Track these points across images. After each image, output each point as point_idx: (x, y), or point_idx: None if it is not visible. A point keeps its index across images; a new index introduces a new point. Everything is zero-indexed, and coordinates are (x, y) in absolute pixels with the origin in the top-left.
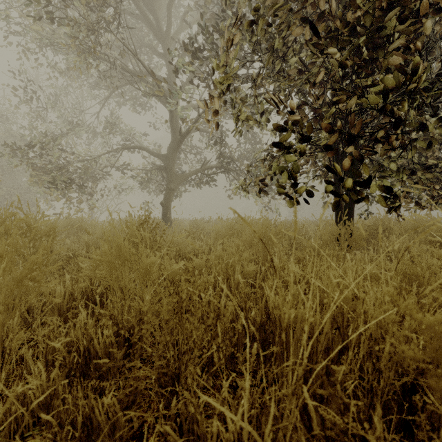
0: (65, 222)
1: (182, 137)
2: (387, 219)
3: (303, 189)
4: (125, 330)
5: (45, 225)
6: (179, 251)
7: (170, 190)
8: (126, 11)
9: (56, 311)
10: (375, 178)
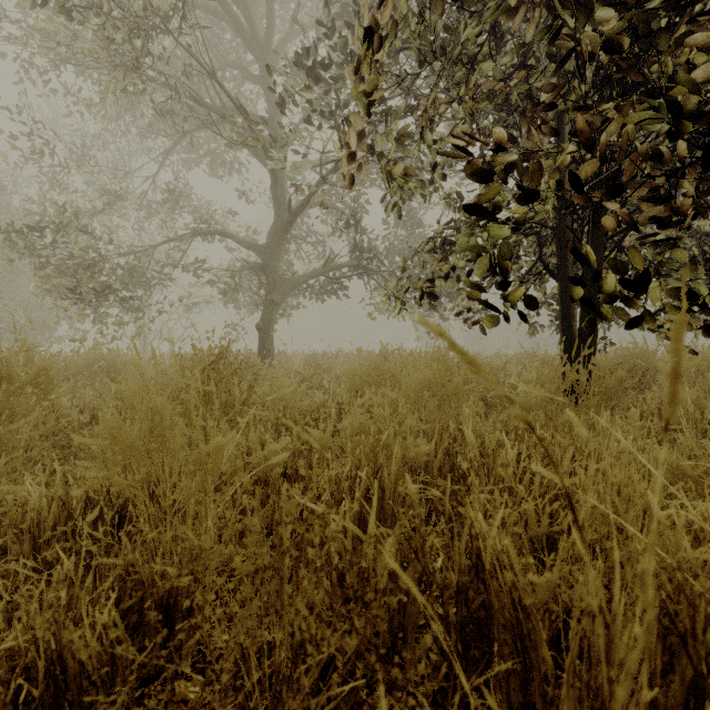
0: (87, 358)
1: (292, 214)
2: (648, 354)
3: (521, 296)
4: (160, 596)
5: (33, 365)
6: (284, 410)
7: (273, 304)
8: (199, 5)
9: (27, 542)
10: (657, 275)
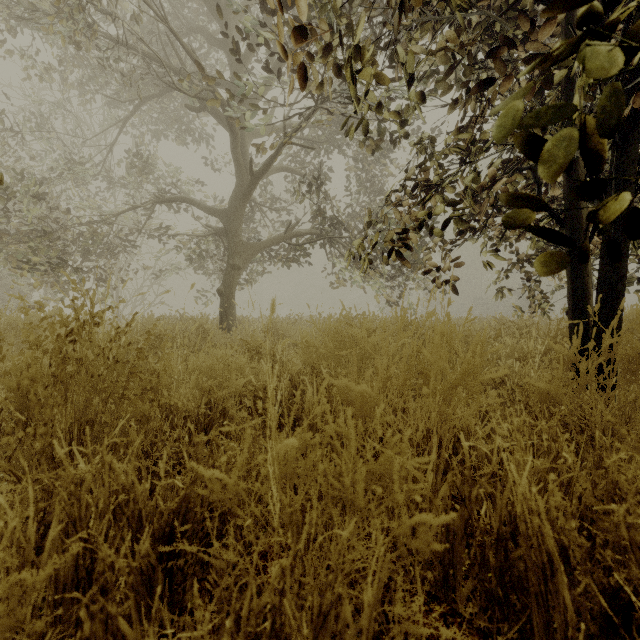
0: None
1: (253, 176)
2: None
3: (621, 201)
4: None
5: None
6: (211, 394)
7: (234, 268)
8: None
9: None
10: None
